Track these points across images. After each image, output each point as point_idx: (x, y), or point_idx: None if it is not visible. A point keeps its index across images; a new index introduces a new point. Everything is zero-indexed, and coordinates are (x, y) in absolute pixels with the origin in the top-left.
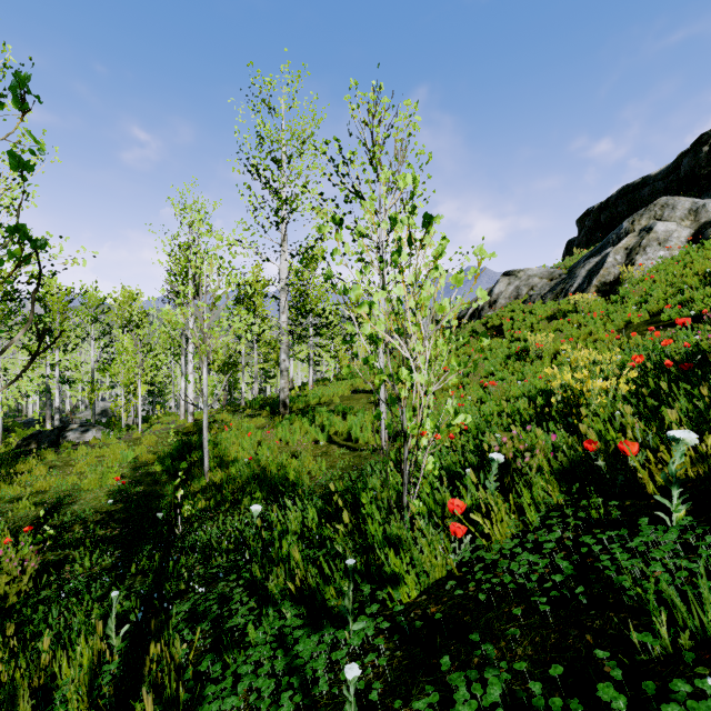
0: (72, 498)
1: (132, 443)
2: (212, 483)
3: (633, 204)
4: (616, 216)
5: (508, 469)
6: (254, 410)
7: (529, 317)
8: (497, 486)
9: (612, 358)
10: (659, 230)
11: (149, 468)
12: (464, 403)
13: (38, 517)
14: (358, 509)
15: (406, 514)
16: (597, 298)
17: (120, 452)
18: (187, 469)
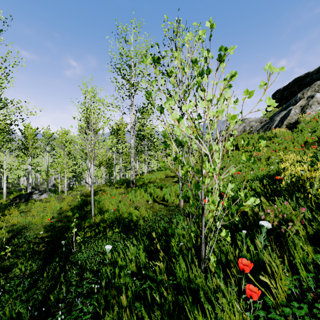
0: (27, 228)
1: (59, 201)
2: (95, 222)
3: (301, 86)
4: (292, 92)
5: (271, 231)
6: (119, 185)
7: (251, 140)
8: (264, 242)
9: (307, 159)
10: (318, 97)
11: (66, 213)
12: (223, 183)
13: (8, 239)
14: (169, 249)
15: (209, 277)
16: (286, 130)
17: (53, 205)
18: (84, 214)
